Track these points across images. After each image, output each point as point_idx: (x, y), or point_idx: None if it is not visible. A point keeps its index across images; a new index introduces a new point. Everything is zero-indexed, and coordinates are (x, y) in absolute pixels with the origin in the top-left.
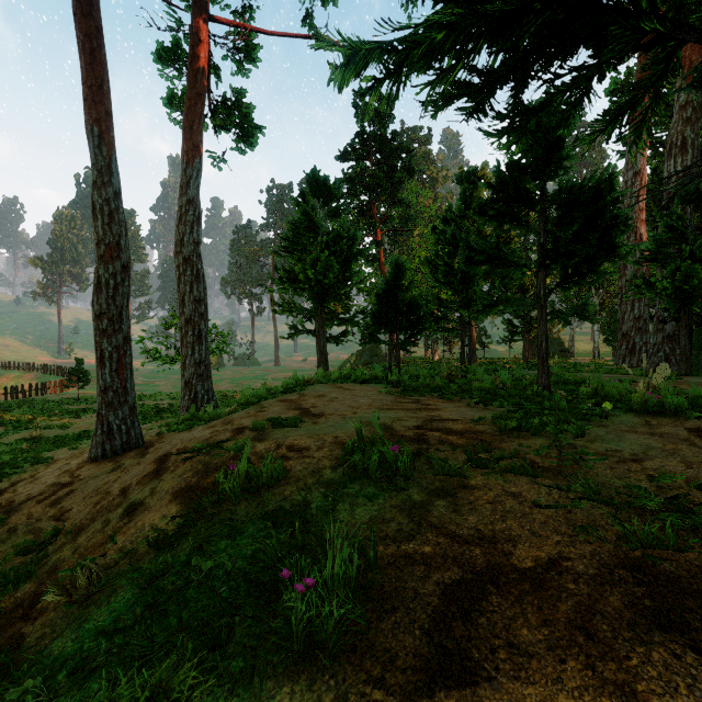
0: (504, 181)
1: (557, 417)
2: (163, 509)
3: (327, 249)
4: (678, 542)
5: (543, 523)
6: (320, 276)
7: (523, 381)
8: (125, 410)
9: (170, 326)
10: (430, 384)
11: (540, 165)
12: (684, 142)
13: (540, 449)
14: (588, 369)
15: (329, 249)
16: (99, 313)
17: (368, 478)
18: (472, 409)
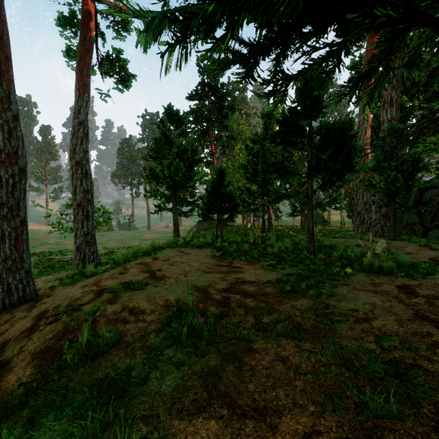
0: (286, 120)
1: (318, 279)
2: (21, 371)
3: (178, 157)
4: (398, 408)
5: (302, 391)
6: (173, 175)
7: (299, 246)
8: (22, 274)
9: (70, 206)
10: (241, 249)
11: (308, 111)
12: (392, 100)
13: (305, 310)
14: (338, 235)
15: (179, 157)
16: (0, 203)
17: (180, 343)
18: (264, 271)
